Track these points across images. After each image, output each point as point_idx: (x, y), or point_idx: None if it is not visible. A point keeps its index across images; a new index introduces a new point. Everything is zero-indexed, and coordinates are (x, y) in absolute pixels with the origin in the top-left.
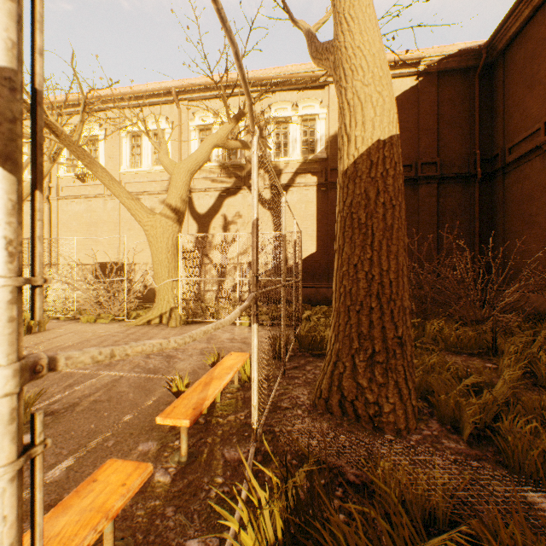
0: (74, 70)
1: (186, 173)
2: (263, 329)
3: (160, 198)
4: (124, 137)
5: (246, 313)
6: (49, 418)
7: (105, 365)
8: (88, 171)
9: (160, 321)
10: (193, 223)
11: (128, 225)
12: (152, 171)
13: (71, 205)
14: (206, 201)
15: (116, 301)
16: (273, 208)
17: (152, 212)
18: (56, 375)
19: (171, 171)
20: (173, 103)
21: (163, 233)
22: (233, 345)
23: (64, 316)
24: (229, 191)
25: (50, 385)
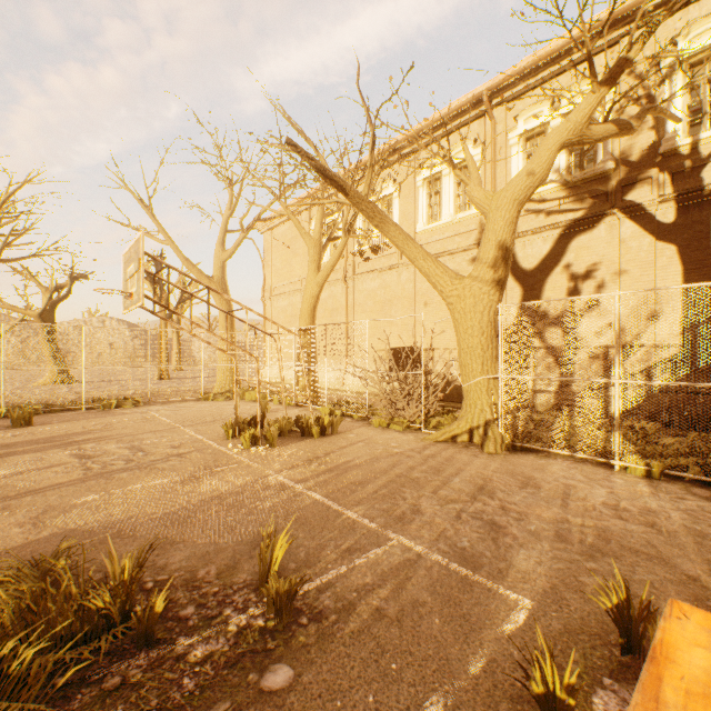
0: (360, 93)
1: (510, 205)
2: (687, 493)
3: (465, 256)
4: (419, 187)
5: (637, 450)
6: (313, 628)
7: (395, 518)
8: (381, 240)
9: (469, 438)
10: (513, 287)
11: (424, 299)
12: (454, 221)
13: (365, 282)
14: (535, 249)
15: (411, 402)
16: (681, 237)
17: (457, 275)
18: (336, 521)
19: (486, 209)
20: (483, 116)
21: (474, 305)
22: (626, 529)
23: (356, 414)
24: (578, 224)
25: (327, 540)
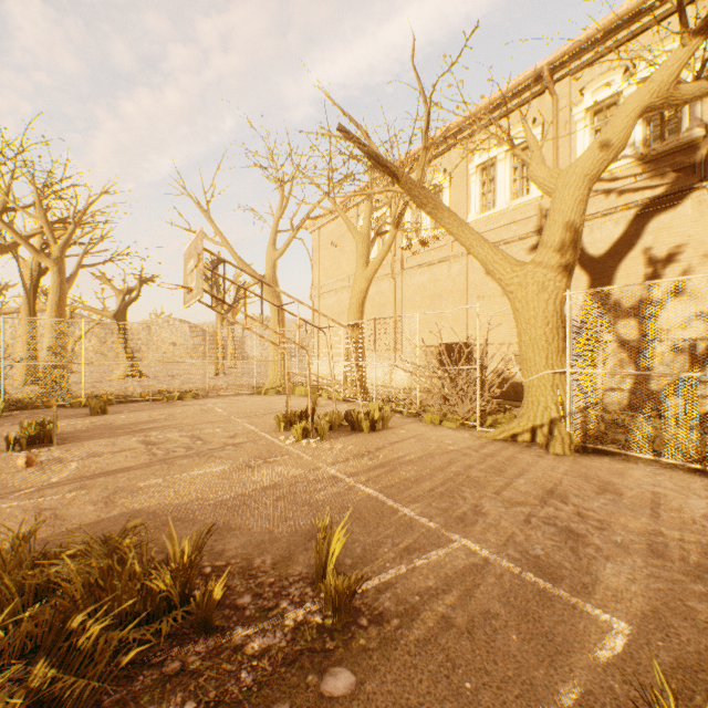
0: (415, 69)
1: (579, 182)
2: None
3: (522, 245)
4: (471, 175)
5: None
6: (373, 632)
7: (456, 518)
8: (431, 233)
9: (531, 438)
10: (579, 275)
11: (477, 292)
12: (510, 208)
13: (414, 277)
14: (604, 233)
15: (464, 398)
16: None
17: (518, 261)
18: (392, 517)
19: (551, 188)
20: (543, 93)
21: (537, 293)
22: None
23: (406, 410)
24: (658, 202)
25: (383, 537)
